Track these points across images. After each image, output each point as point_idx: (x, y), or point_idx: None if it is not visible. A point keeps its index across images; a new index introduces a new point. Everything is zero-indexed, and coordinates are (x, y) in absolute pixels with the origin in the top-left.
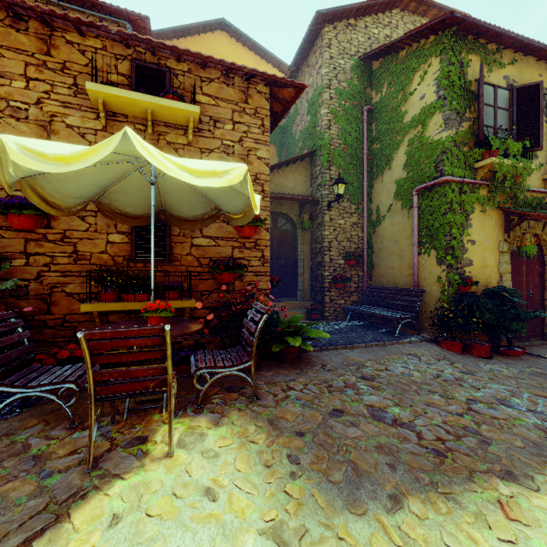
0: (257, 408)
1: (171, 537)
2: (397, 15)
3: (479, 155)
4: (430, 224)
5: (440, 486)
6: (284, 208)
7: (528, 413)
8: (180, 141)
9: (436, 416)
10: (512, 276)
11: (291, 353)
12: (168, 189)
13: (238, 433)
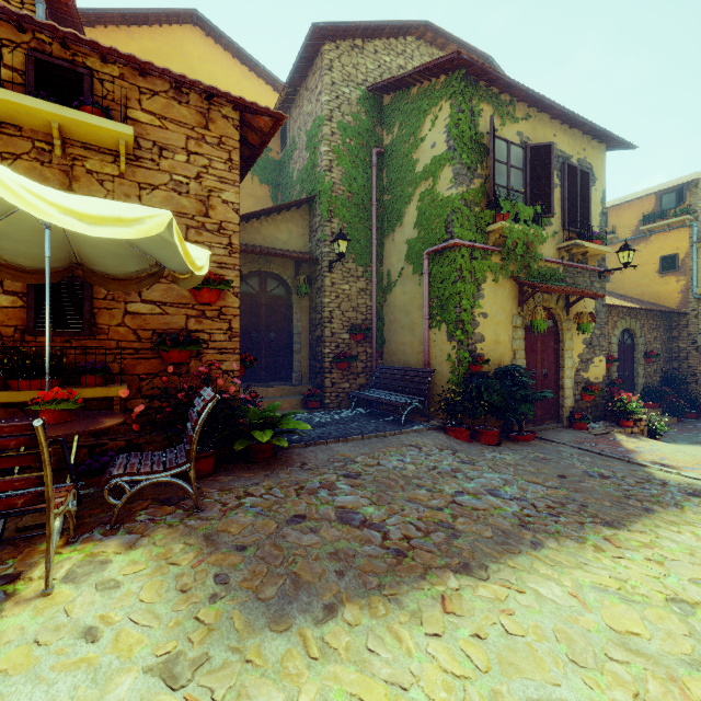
0: (195, 523)
1: (13, 695)
2: (413, 44)
3: (490, 218)
4: (440, 293)
5: (387, 588)
6: (275, 267)
7: (512, 501)
8: (108, 170)
9: (413, 513)
10: (527, 353)
11: (264, 451)
12: (81, 235)
13: (158, 555)
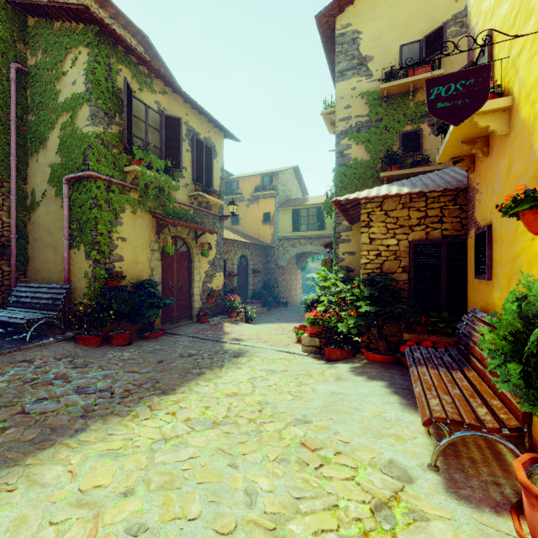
0: None
1: None
2: None
3: (127, 161)
4: (79, 217)
5: None
6: None
7: (94, 394)
8: None
9: None
10: (165, 271)
11: None
12: None
13: None
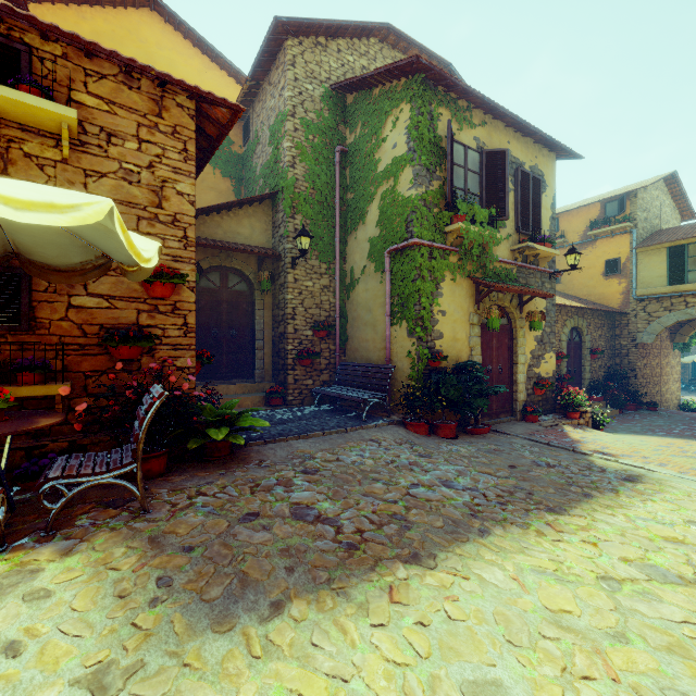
0: (140, 525)
1: None
2: (376, 46)
3: (448, 219)
4: (401, 291)
5: (337, 582)
6: (236, 263)
7: (464, 491)
8: (49, 155)
9: (368, 506)
10: (483, 350)
11: (220, 449)
12: (16, 222)
13: (96, 561)
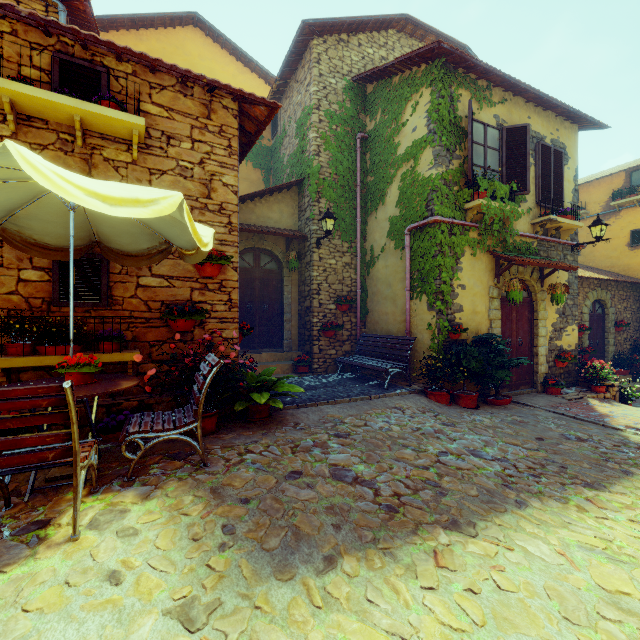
0: (202, 476)
1: (49, 631)
2: (394, 36)
3: (468, 196)
4: (421, 267)
5: (382, 542)
6: (267, 244)
7: (494, 461)
8: (122, 158)
9: (401, 471)
10: (502, 323)
11: (260, 411)
12: (100, 216)
13: (170, 506)
